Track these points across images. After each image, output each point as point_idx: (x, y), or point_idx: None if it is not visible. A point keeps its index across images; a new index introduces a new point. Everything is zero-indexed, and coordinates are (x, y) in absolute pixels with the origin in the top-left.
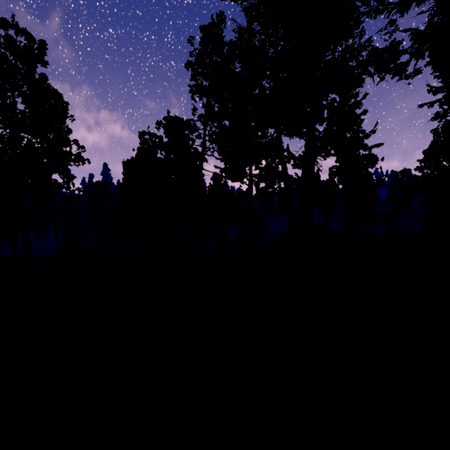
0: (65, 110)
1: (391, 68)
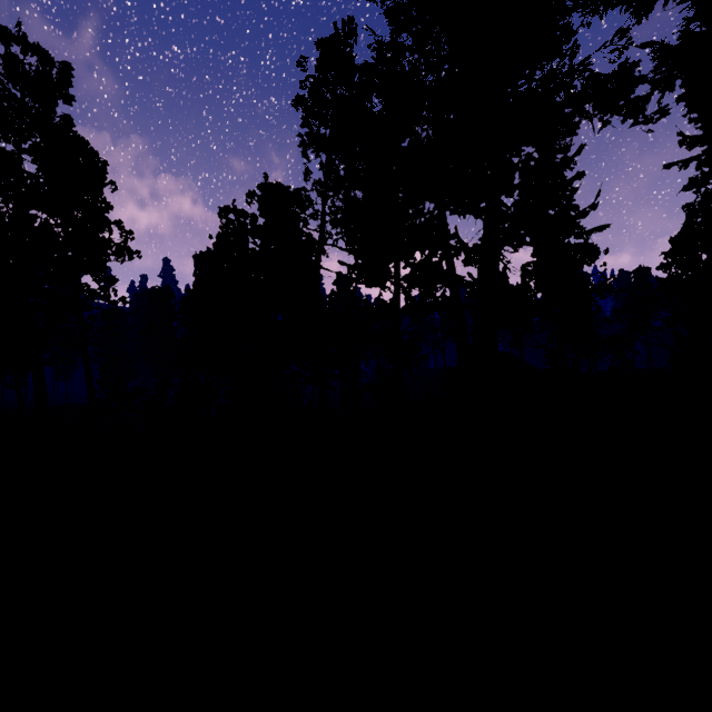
0: (102, 173)
1: (621, 106)
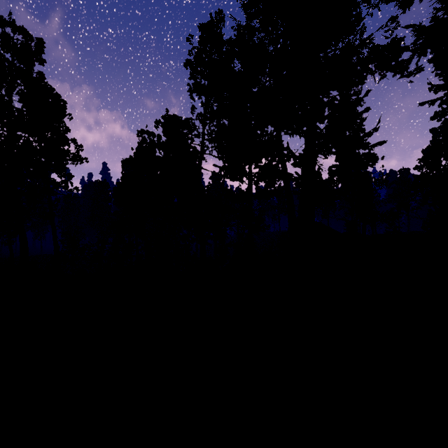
0: (63, 108)
1: (392, 65)
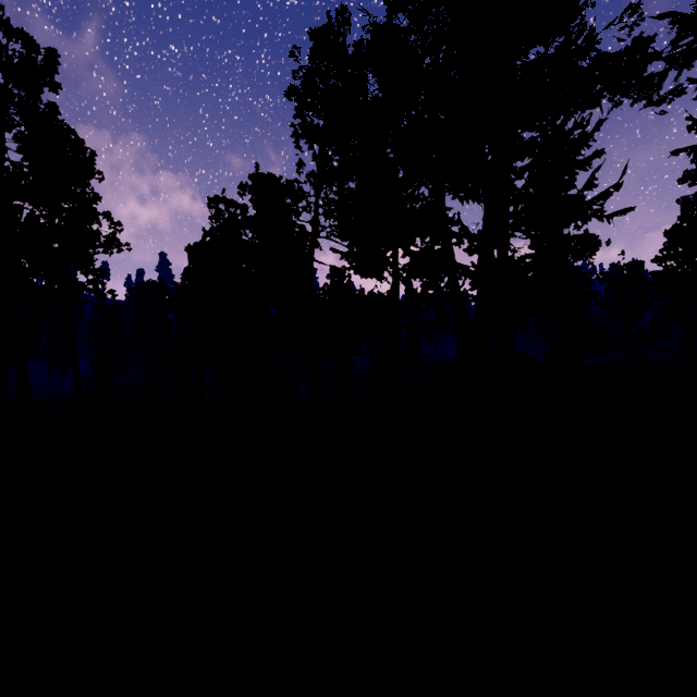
0: (90, 163)
1: (634, 84)
